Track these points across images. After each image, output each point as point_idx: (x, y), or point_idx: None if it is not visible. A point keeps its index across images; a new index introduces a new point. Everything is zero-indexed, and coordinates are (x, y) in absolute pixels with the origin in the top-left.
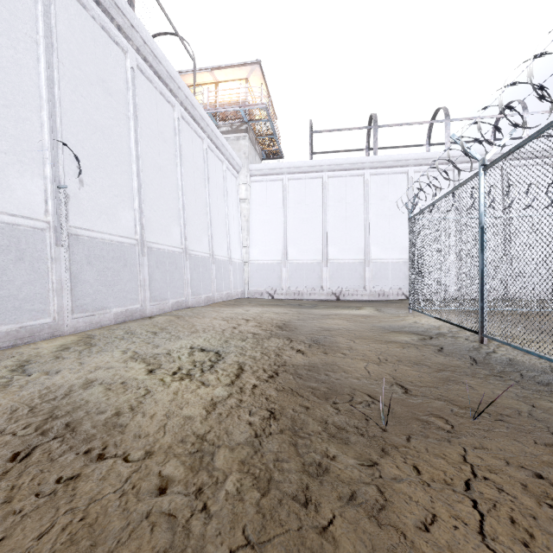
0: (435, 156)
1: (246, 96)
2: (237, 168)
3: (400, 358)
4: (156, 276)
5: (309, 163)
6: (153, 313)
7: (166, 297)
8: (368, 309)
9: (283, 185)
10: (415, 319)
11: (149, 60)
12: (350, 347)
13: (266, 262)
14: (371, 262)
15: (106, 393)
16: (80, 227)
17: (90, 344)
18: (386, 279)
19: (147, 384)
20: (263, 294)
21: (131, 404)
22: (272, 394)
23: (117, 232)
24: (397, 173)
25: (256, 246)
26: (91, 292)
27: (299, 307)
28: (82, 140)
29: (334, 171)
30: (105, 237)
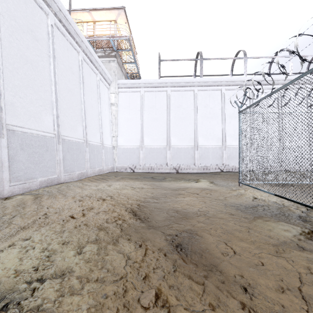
0: (238, 80)
1: (114, 30)
2: (108, 81)
3: None
4: (20, 158)
5: (158, 81)
6: (14, 192)
7: (33, 176)
8: (204, 182)
9: (141, 95)
10: (249, 193)
11: None
12: (240, 274)
13: (129, 147)
14: (199, 147)
15: None
16: None
17: None
18: (208, 158)
19: None
20: (126, 169)
21: None
22: None
23: None
24: (215, 90)
25: (122, 136)
26: None
27: (152, 180)
28: None
29: (175, 87)
30: None
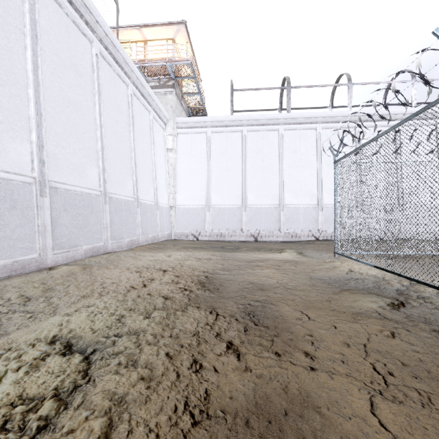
0: (340, 115)
1: (172, 52)
2: (164, 120)
3: (410, 367)
4: (64, 221)
5: (230, 118)
6: (57, 262)
7: (77, 243)
8: (290, 253)
9: (207, 137)
10: (345, 265)
11: None
12: (310, 334)
13: (191, 206)
14: (285, 207)
15: None
16: None
17: None
18: (298, 222)
19: None
20: (188, 236)
21: None
22: None
23: (1, 166)
24: (307, 129)
25: (182, 192)
26: None
27: (222, 250)
28: None
29: (253, 126)
30: None
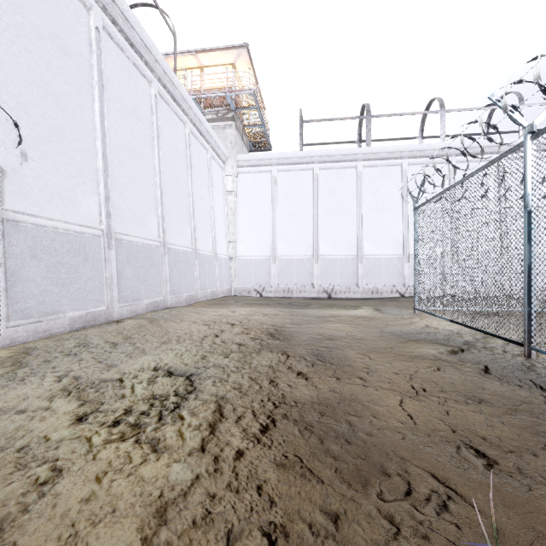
0: (430, 148)
1: (233, 81)
2: (223, 158)
3: (441, 386)
4: (127, 273)
5: (299, 154)
6: (122, 316)
7: (139, 297)
8: (367, 309)
9: (272, 177)
10: (424, 321)
11: (118, 23)
12: (367, 368)
13: (254, 258)
14: (364, 258)
15: None
16: (22, 212)
17: (19, 364)
18: (380, 276)
19: (59, 454)
20: (250, 291)
21: (3, 517)
22: (269, 476)
23: (76, 219)
24: (391, 165)
25: (243, 241)
26: (36, 293)
27: (290, 306)
28: (26, 104)
29: (326, 163)
30: (58, 225)
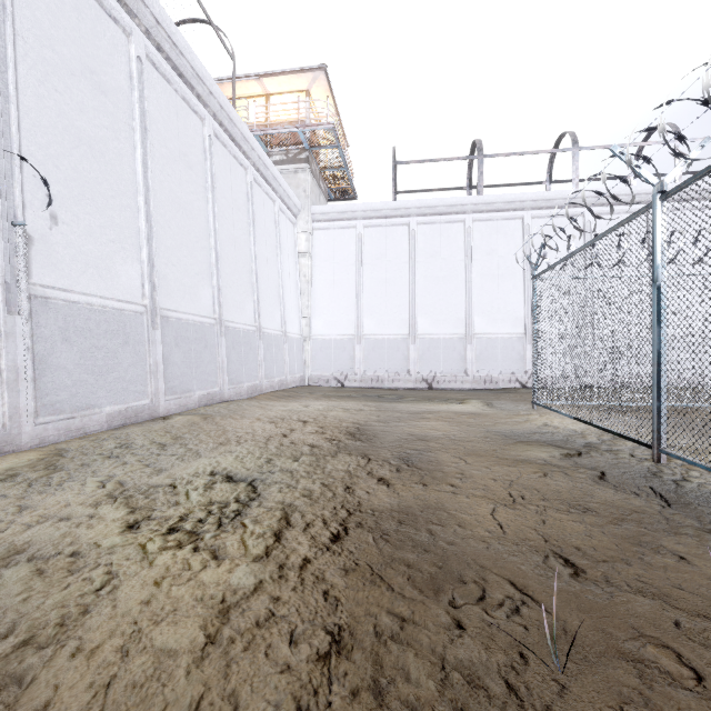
0: (560, 197)
1: (307, 113)
2: (294, 211)
3: (544, 494)
4: (176, 359)
5: (392, 205)
6: (170, 411)
7: (190, 388)
8: (474, 403)
9: (357, 234)
10: (543, 419)
11: (164, 50)
12: (461, 473)
13: (334, 337)
14: (475, 337)
15: (29, 584)
16: (52, 286)
17: (53, 467)
18: (495, 360)
19: (113, 560)
20: (329, 380)
21: (64, 616)
22: (336, 582)
23: (114, 293)
24: (509, 218)
25: (320, 316)
26: (68, 383)
27: (378, 399)
28: (56, 156)
29: (425, 216)
30: (94, 301)
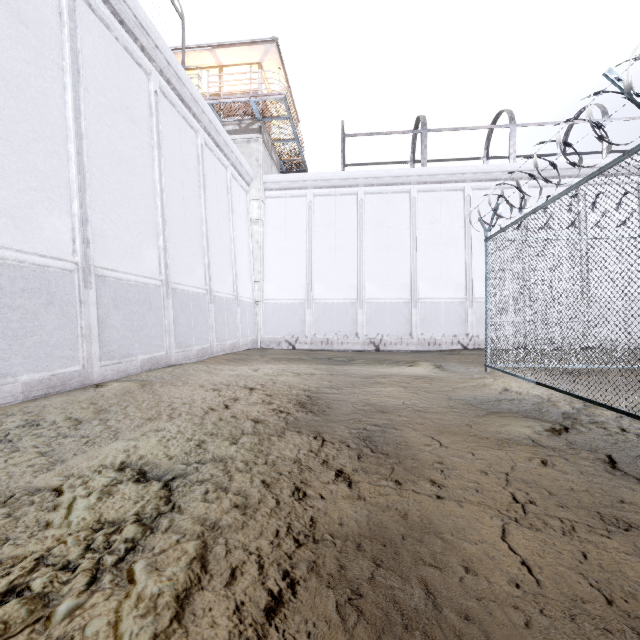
0: (498, 170)
1: (259, 83)
2: (246, 179)
3: (558, 496)
4: (114, 321)
5: (341, 175)
6: (106, 377)
7: (131, 352)
8: (425, 366)
9: (308, 202)
10: (500, 383)
11: None
12: (440, 462)
13: (285, 301)
14: (420, 302)
15: None
16: None
17: None
18: (438, 324)
19: None
20: (281, 343)
21: None
22: None
23: (36, 248)
24: (451, 190)
25: (272, 281)
26: None
27: (329, 362)
28: None
29: (373, 186)
30: (7, 254)
